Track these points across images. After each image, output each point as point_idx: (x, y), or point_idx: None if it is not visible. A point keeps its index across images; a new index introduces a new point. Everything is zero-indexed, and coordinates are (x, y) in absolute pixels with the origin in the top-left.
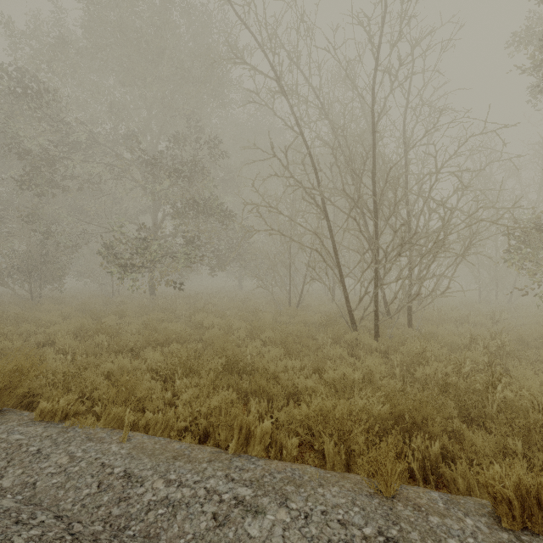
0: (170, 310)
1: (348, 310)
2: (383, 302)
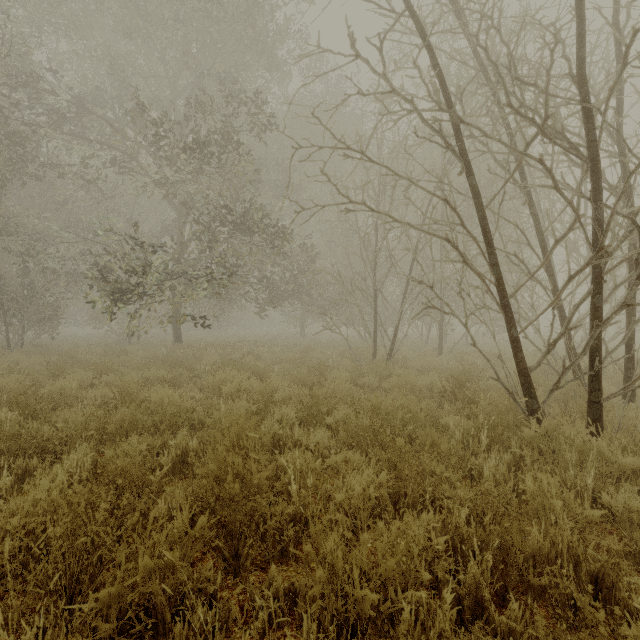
0: (184, 363)
1: (519, 367)
2: (529, 354)
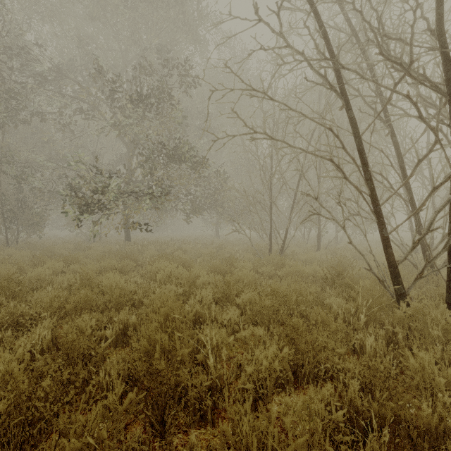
0: (131, 256)
1: (389, 260)
2: None
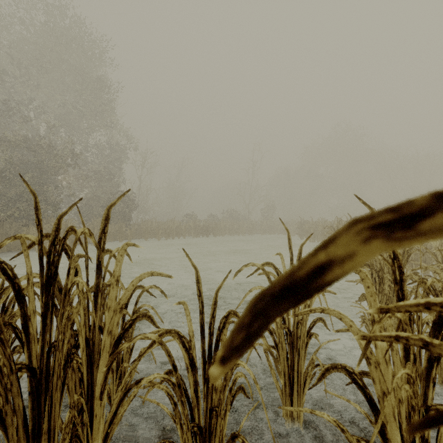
0: None
1: None
2: None
